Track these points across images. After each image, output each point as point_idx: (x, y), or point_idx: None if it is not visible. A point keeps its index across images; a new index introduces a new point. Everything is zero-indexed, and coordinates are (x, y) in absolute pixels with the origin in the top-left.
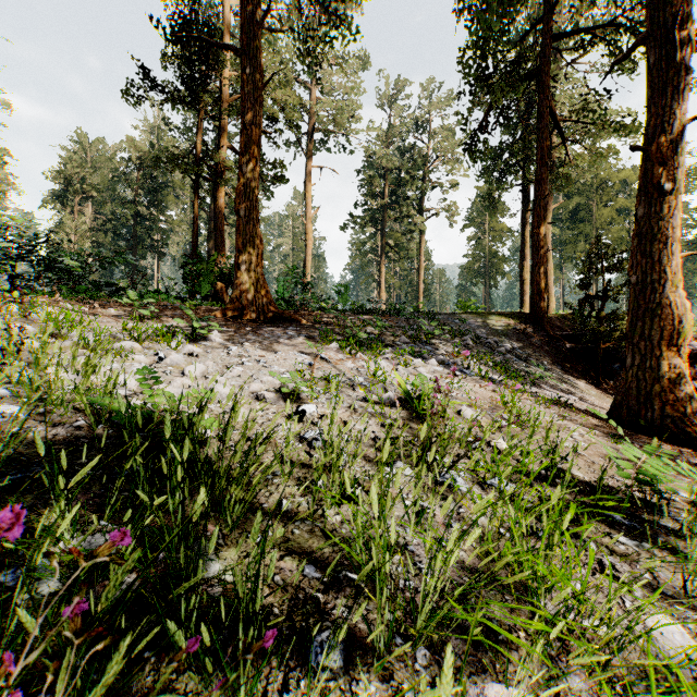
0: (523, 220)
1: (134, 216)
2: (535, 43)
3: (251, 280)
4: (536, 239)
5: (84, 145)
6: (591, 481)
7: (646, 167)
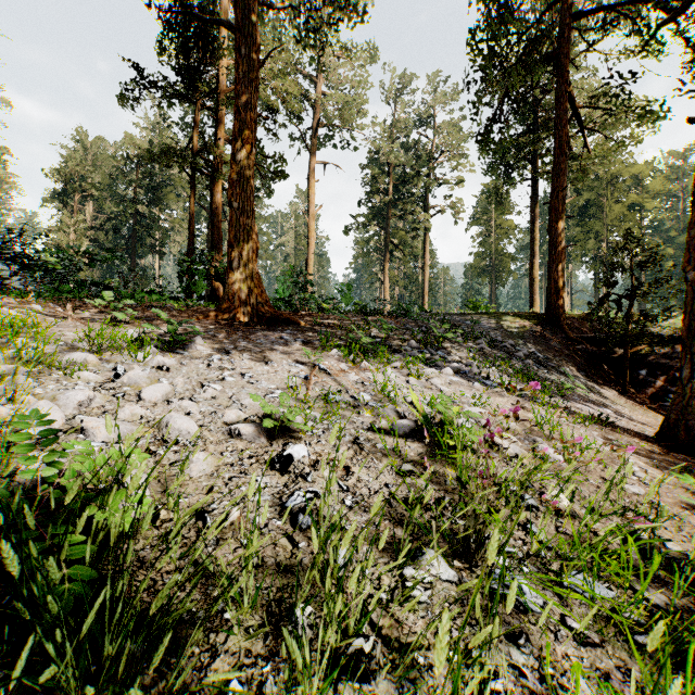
0: (533, 216)
1: (134, 214)
2: (551, 24)
3: (244, 278)
4: (553, 233)
5: (84, 143)
6: None
7: None
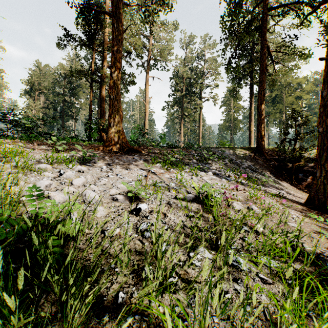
0: (250, 102)
1: (63, 101)
2: (258, 12)
3: (116, 131)
4: (259, 110)
5: (40, 67)
6: (318, 254)
7: (327, 69)
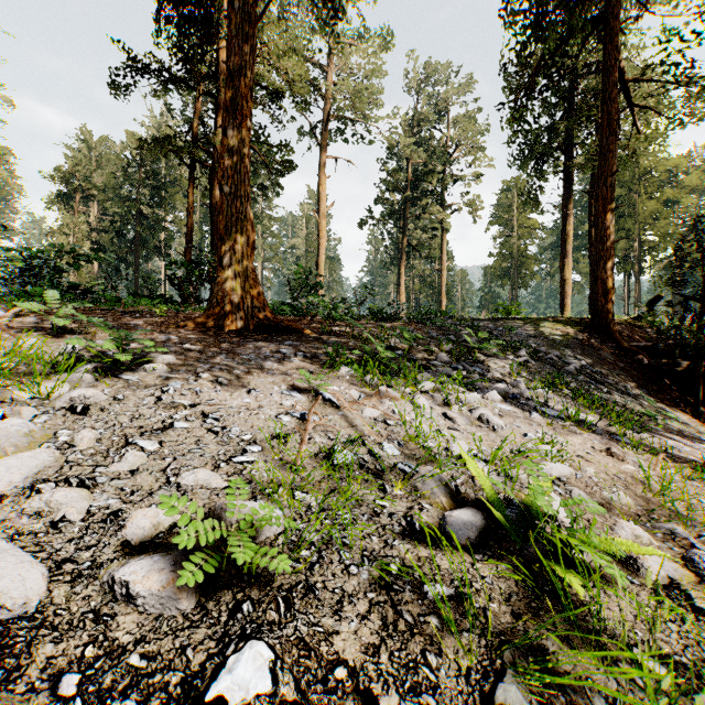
0: (563, 212)
1: (137, 215)
2: None
3: (237, 278)
4: (600, 226)
5: (89, 143)
6: None
7: None
